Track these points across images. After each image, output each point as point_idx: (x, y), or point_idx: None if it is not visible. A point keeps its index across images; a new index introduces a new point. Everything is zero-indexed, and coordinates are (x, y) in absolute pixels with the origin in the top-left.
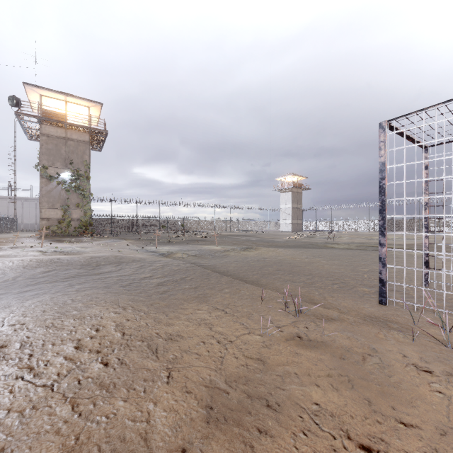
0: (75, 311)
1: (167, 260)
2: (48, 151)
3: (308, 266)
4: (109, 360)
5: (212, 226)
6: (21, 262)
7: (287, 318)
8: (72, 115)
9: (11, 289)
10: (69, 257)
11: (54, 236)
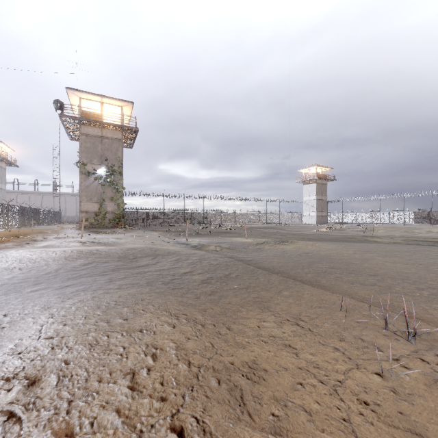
0: (121, 321)
1: (202, 253)
2: (86, 149)
3: (366, 264)
4: (183, 423)
5: (234, 219)
6: (63, 253)
7: (397, 343)
8: (107, 115)
9: (53, 283)
10: (107, 249)
11: (92, 228)
